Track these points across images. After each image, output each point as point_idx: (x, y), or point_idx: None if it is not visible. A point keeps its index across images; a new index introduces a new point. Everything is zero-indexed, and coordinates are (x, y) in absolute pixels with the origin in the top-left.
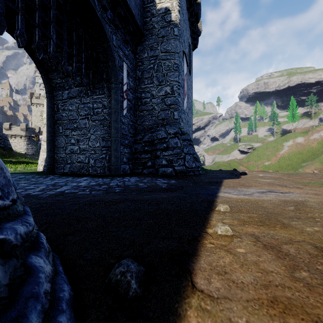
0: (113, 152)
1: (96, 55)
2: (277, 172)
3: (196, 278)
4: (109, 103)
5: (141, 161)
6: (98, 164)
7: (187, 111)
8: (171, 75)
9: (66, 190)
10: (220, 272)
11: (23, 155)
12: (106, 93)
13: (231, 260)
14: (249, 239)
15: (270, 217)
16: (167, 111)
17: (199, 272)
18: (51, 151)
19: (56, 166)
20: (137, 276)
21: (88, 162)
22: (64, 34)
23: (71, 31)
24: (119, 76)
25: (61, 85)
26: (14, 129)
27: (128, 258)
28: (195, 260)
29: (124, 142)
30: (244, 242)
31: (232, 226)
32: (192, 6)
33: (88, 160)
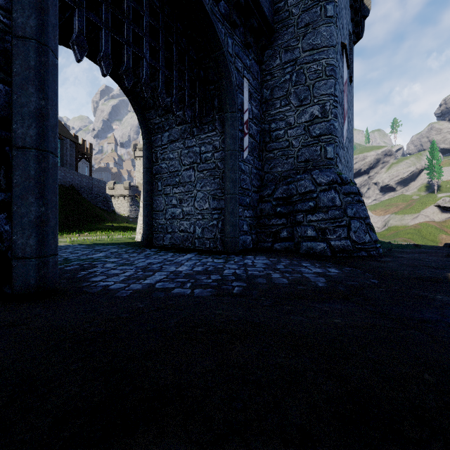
0: (228, 217)
1: (204, 74)
2: None
3: None
4: (222, 143)
5: (270, 229)
6: (207, 234)
7: (346, 144)
8: (322, 85)
9: (158, 282)
10: None
11: (126, 219)
12: (218, 128)
13: None
14: None
15: None
16: (313, 146)
17: None
18: (148, 216)
19: (155, 236)
20: None
21: (193, 232)
22: (160, 48)
23: (171, 43)
24: (237, 99)
25: (160, 125)
26: (118, 189)
27: None
28: None
29: (244, 200)
30: None
31: None
32: None
33: (194, 229)
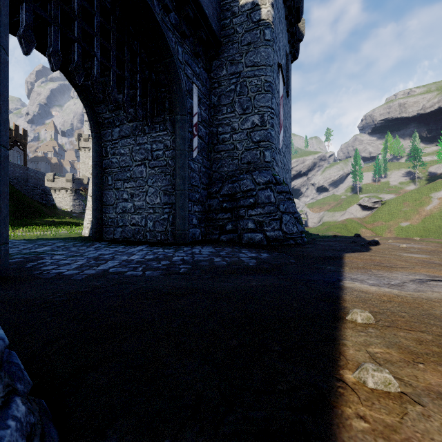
0: (178, 211)
1: (155, 76)
2: (429, 241)
3: None
4: (173, 143)
5: (218, 223)
6: (158, 227)
7: (283, 150)
8: (261, 98)
9: (112, 268)
10: None
11: (69, 214)
12: (169, 128)
13: None
14: None
15: None
16: (254, 151)
17: None
18: (98, 210)
19: (105, 230)
20: None
21: (144, 225)
22: (112, 49)
23: (122, 44)
24: (186, 104)
25: (110, 120)
26: (59, 181)
27: None
28: None
29: (194, 196)
30: (434, 420)
31: (392, 365)
32: None
33: (145, 222)
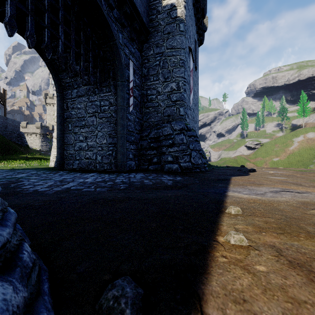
0: (119, 149)
1: (103, 54)
2: (289, 169)
3: (207, 307)
4: (115, 101)
5: (147, 157)
6: (105, 160)
7: (193, 107)
8: (177, 71)
9: (72, 186)
10: (237, 300)
11: (38, 152)
12: (113, 90)
13: (250, 282)
14: (269, 253)
15: (290, 222)
16: (172, 107)
17: (211, 298)
18: (61, 148)
19: (66, 162)
20: (133, 303)
21: (95, 159)
22: (72, 34)
23: (79, 30)
24: (125, 73)
25: (70, 84)
26: (31, 128)
27: (124, 276)
28: (205, 280)
29: (130, 138)
30: (264, 256)
31: (247, 233)
32: (198, 1)
33: (95, 157)
